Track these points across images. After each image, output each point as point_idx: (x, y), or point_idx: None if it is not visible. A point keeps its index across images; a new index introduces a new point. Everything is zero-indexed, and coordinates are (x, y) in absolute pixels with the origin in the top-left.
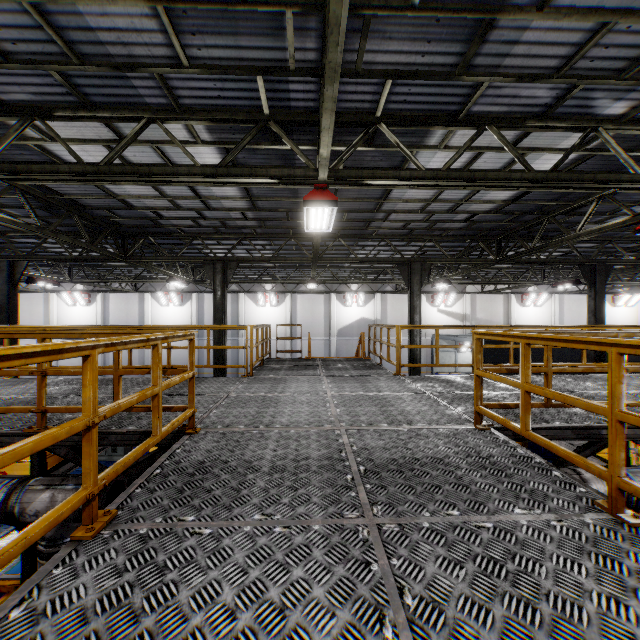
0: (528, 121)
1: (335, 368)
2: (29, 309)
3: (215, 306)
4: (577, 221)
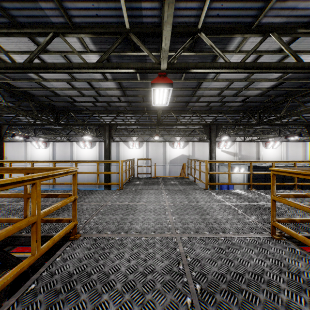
0: (298, 29)
1: (169, 184)
2: (17, 150)
3: (105, 149)
4: (306, 101)
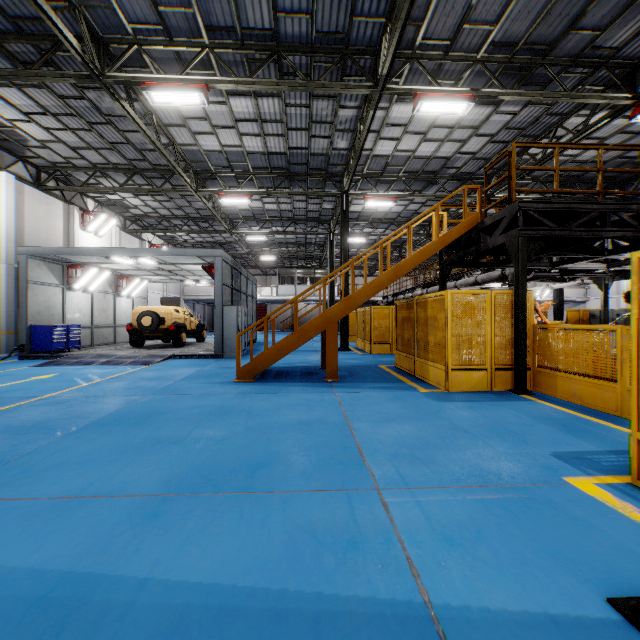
0: None
1: None
2: None
3: None
4: None
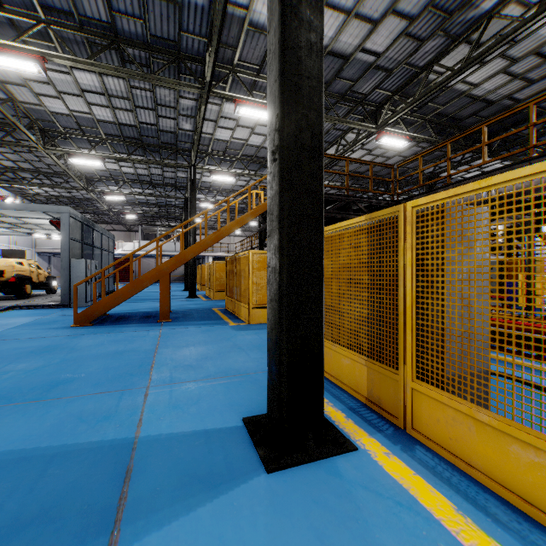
0: (451, 47)
1: None
2: None
3: None
4: None
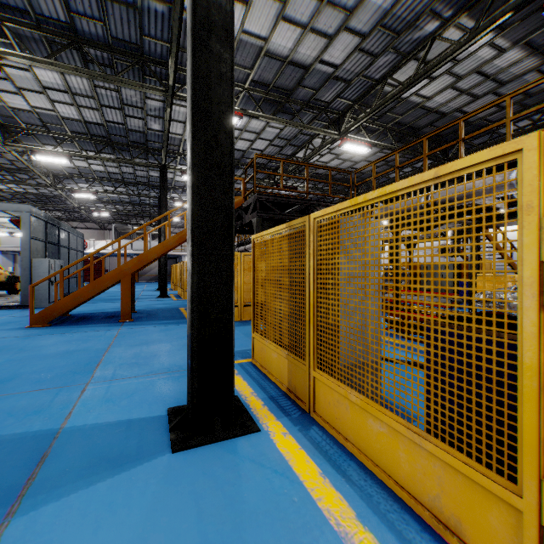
0: (401, 62)
1: None
2: None
3: None
4: None
